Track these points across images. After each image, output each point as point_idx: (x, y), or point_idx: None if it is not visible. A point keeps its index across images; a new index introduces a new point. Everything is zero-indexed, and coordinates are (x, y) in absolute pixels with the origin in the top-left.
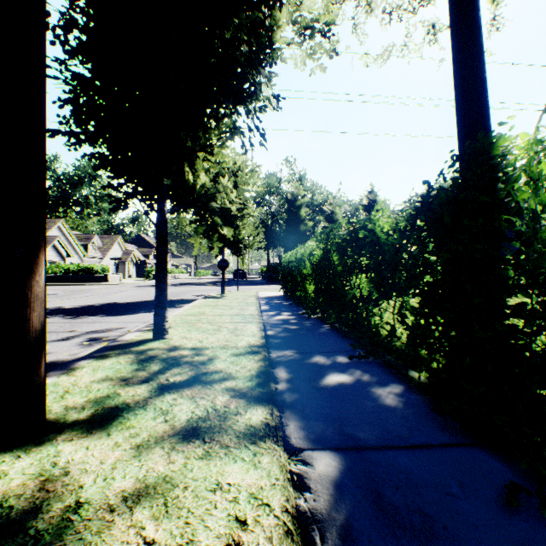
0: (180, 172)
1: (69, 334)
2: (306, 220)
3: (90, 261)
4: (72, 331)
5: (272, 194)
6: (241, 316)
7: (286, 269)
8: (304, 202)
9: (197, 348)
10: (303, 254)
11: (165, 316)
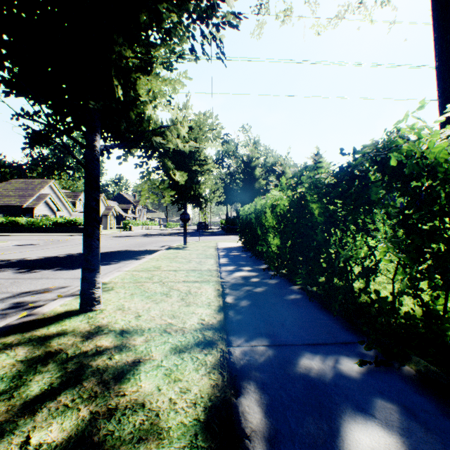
0: (117, 100)
1: None
2: (260, 179)
3: (77, 215)
4: None
5: (230, 157)
6: (198, 271)
7: (244, 221)
8: (258, 163)
9: (127, 332)
10: (263, 205)
11: (95, 282)
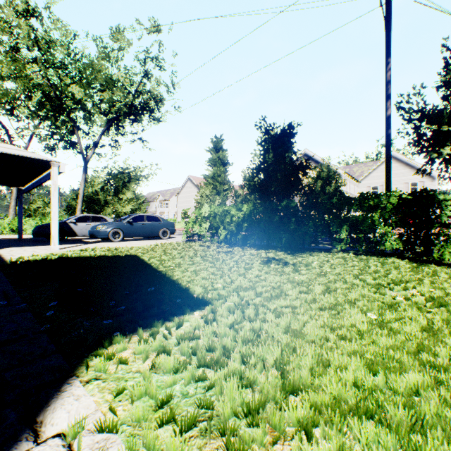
0: None
1: None
2: None
3: None
4: None
5: None
6: None
7: None
8: None
9: None
10: None
11: None
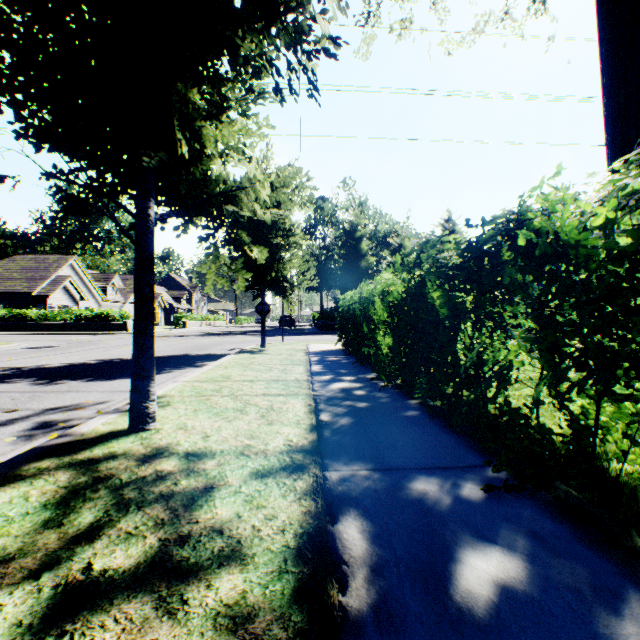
0: (177, 154)
1: (13, 415)
2: (368, 255)
3: (109, 306)
4: (10, 412)
5: (326, 223)
6: (282, 382)
7: (345, 314)
8: (365, 233)
9: (194, 455)
10: (371, 293)
11: (149, 392)
